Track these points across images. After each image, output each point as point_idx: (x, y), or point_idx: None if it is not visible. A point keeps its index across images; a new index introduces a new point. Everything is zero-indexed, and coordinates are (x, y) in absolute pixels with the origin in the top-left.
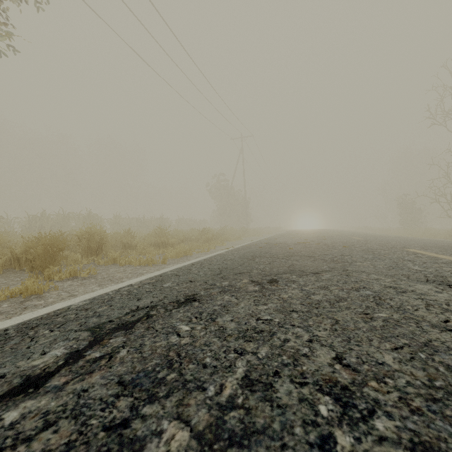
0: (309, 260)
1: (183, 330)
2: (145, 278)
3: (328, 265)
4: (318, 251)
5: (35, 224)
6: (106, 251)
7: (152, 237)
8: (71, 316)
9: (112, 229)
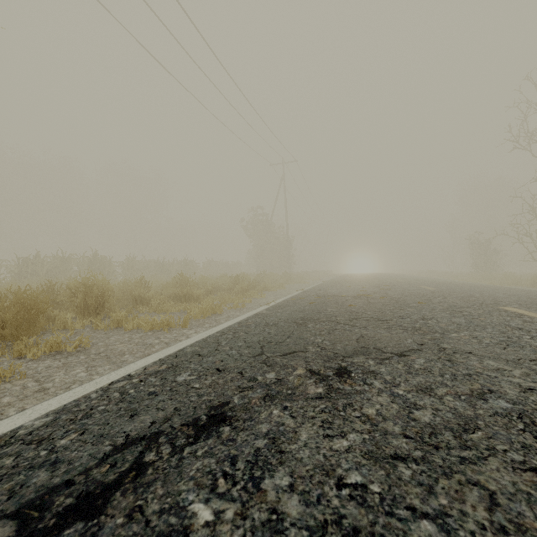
0: (383, 328)
1: (200, 521)
2: (152, 361)
3: (412, 339)
4: (388, 311)
5: (27, 269)
6: (111, 308)
7: (171, 288)
8: (7, 460)
9: (124, 275)
